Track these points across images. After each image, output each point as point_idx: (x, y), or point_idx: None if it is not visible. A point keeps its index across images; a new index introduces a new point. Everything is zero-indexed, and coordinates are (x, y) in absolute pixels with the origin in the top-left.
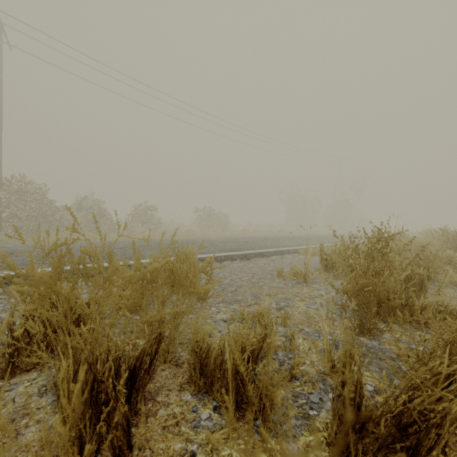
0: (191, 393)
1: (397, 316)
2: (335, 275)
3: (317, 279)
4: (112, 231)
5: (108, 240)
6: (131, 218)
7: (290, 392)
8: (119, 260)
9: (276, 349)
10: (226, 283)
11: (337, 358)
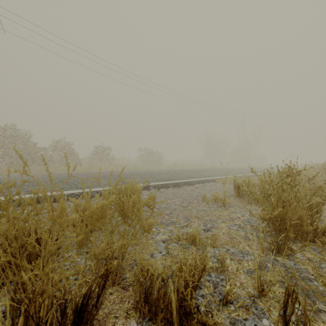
0: (136, 320)
1: (304, 237)
2: (247, 200)
3: (232, 203)
4: (78, 165)
5: (75, 172)
6: (92, 155)
7: (227, 318)
8: (65, 202)
9: (209, 270)
10: (163, 206)
11: (266, 283)
